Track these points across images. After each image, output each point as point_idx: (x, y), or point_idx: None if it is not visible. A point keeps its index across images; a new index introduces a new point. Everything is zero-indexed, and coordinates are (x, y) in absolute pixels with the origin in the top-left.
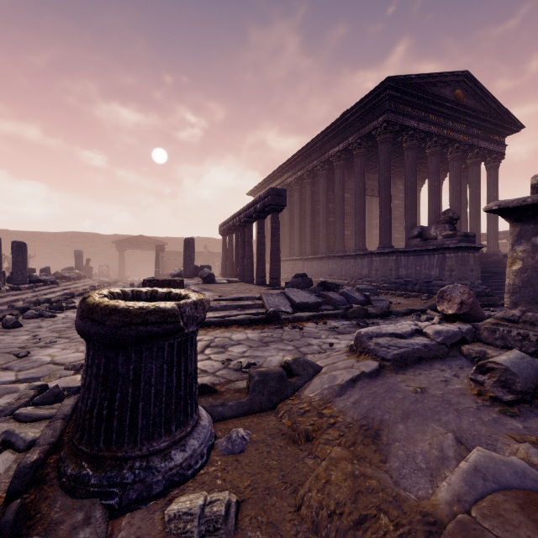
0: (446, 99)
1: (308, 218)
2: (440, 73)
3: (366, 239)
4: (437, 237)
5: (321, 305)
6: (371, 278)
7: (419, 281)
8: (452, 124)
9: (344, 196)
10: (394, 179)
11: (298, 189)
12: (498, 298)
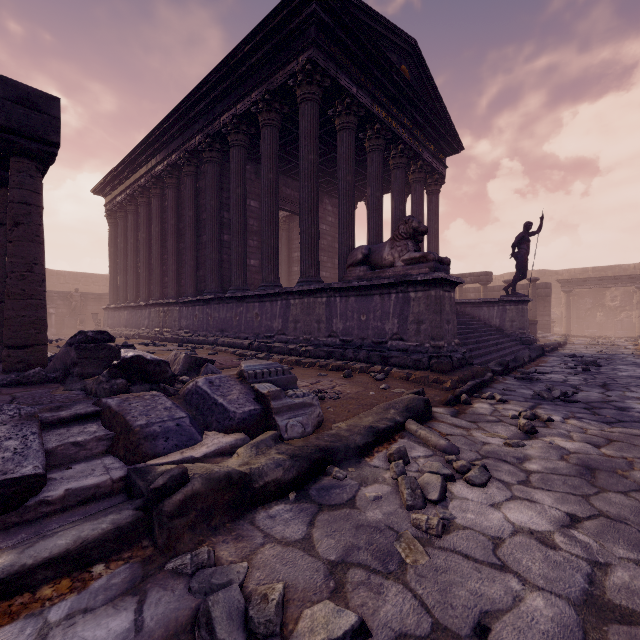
0: (394, 66)
1: (188, 232)
2: (386, 20)
3: (284, 279)
4: (395, 263)
5: (38, 488)
6: (288, 336)
7: (366, 341)
8: (397, 114)
9: (245, 196)
10: (321, 194)
11: (175, 185)
12: (481, 367)
